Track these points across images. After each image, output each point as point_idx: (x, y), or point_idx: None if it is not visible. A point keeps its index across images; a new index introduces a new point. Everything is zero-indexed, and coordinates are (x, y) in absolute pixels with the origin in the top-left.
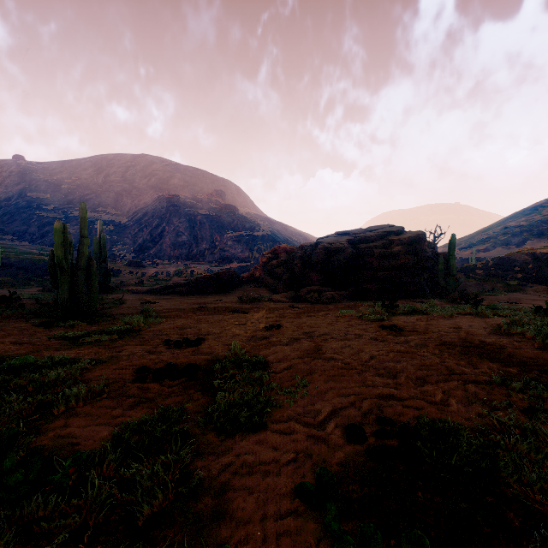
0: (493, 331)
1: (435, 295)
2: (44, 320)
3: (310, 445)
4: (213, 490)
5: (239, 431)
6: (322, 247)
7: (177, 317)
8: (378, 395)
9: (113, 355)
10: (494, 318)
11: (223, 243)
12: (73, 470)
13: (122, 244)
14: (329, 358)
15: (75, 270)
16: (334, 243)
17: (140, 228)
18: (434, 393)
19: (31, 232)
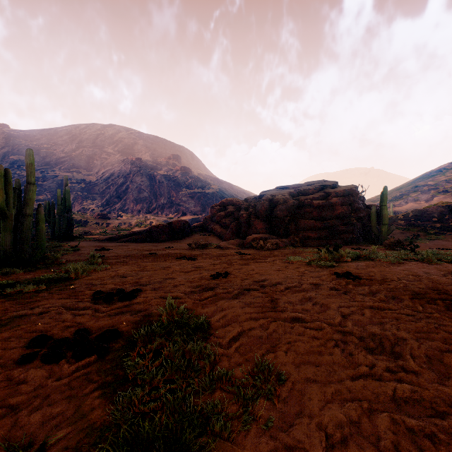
0: None
1: (368, 242)
2: None
3: None
4: None
5: None
6: (266, 199)
7: (123, 263)
8: (391, 399)
9: (19, 314)
10: (442, 264)
11: (179, 199)
12: None
13: (92, 199)
14: (290, 318)
15: (21, 216)
16: (276, 195)
17: (108, 186)
18: None
19: None
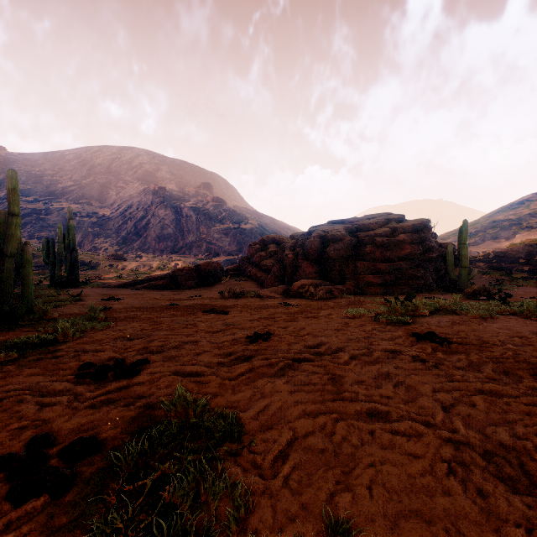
0: None
1: (443, 290)
2: None
3: None
4: None
5: None
6: (316, 235)
7: (133, 319)
8: None
9: None
10: None
11: (210, 236)
12: None
13: (105, 237)
14: (366, 413)
15: (0, 257)
16: (330, 231)
17: (125, 220)
18: None
19: None
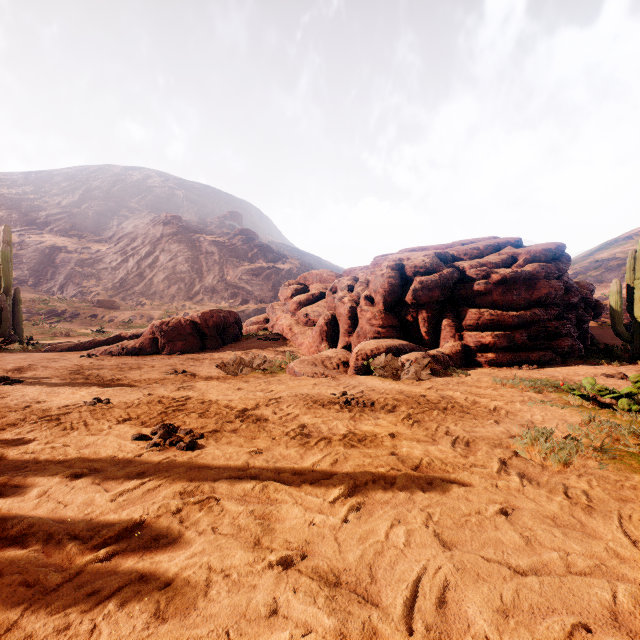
0: None
1: (603, 356)
2: None
3: None
4: None
5: None
6: (392, 265)
7: None
8: None
9: None
10: None
11: (237, 278)
12: None
13: (98, 278)
14: None
15: None
16: (412, 258)
17: (125, 257)
18: None
19: None
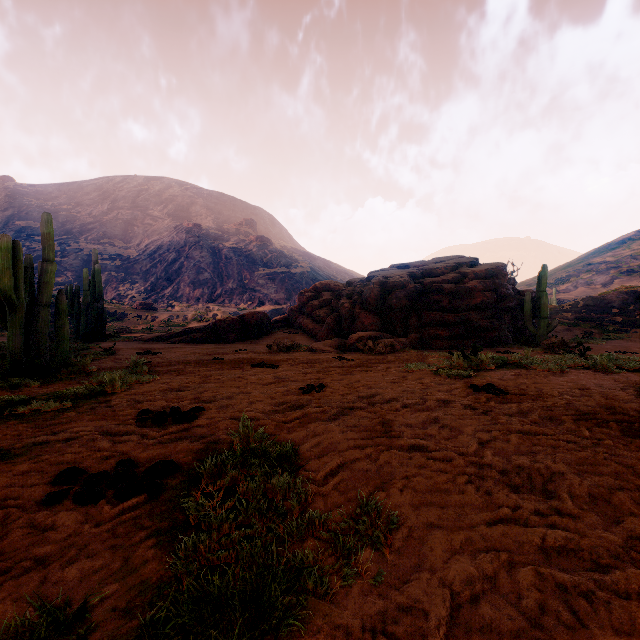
0: None
1: (520, 343)
2: None
3: None
4: None
5: None
6: (376, 282)
7: (177, 373)
8: (538, 549)
9: (39, 441)
10: (621, 373)
11: (254, 282)
12: None
13: (131, 283)
14: (409, 446)
15: (35, 307)
16: (391, 277)
17: (153, 263)
18: None
19: None
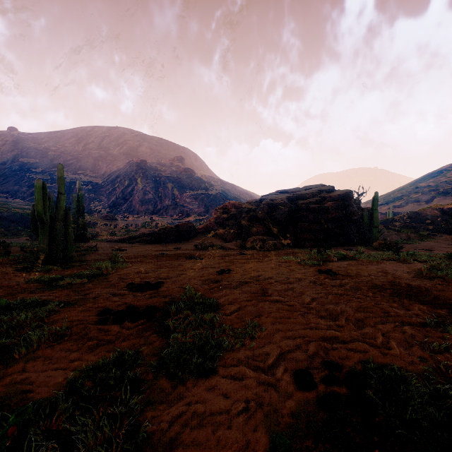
0: (416, 275)
1: (361, 244)
2: (25, 265)
3: (260, 392)
4: (161, 447)
5: (191, 376)
6: (265, 203)
7: (141, 262)
8: (322, 337)
9: (81, 298)
10: (414, 263)
11: (183, 200)
12: (11, 430)
13: (99, 201)
14: (274, 300)
15: (54, 222)
16: (275, 200)
17: (114, 187)
18: (375, 335)
19: (22, 191)
